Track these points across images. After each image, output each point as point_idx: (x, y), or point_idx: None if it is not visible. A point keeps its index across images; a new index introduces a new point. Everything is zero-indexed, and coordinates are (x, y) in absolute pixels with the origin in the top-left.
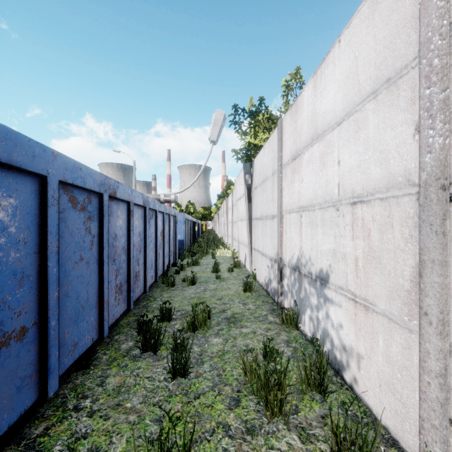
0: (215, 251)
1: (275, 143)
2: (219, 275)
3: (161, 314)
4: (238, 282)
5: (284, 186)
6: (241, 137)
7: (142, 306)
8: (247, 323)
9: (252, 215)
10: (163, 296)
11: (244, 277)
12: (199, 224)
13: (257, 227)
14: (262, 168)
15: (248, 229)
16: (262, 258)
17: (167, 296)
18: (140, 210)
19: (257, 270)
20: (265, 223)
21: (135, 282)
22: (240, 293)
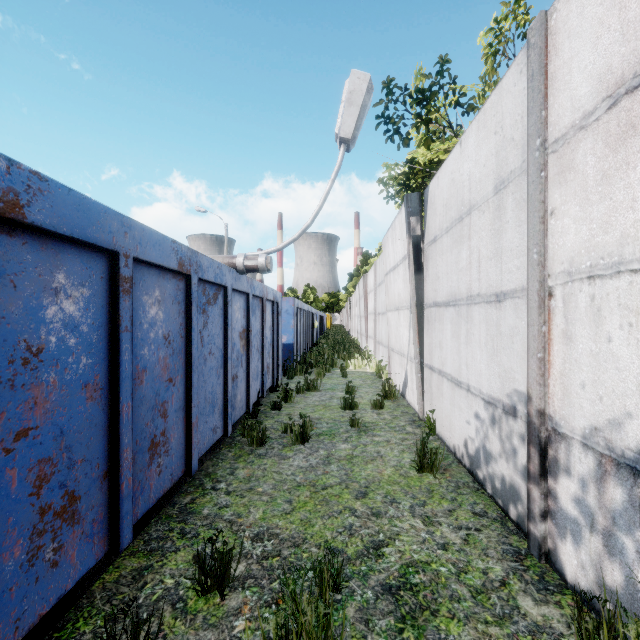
0: (347, 363)
1: (507, 103)
2: (358, 418)
3: (199, 574)
4: (397, 439)
5: (561, 200)
6: (398, 149)
7: (177, 512)
8: (458, 627)
9: (423, 297)
10: (235, 475)
11: (407, 425)
12: (321, 318)
13: (438, 323)
14: (455, 190)
15: (416, 326)
16: (455, 393)
17: (244, 475)
18: (172, 282)
19: (438, 413)
20: (468, 313)
21: (151, 461)
22: (408, 475)
